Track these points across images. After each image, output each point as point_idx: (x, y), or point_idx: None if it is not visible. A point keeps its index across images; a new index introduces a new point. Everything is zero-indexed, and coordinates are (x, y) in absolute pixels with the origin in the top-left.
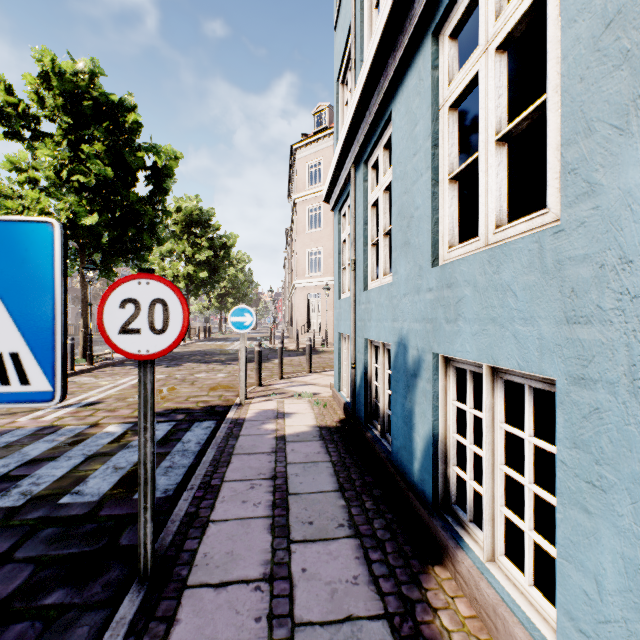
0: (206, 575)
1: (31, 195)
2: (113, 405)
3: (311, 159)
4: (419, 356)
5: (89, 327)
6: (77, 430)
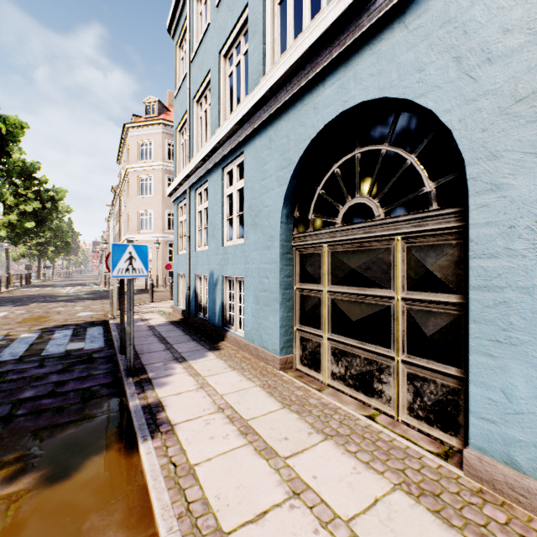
0: (144, 352)
1: None
2: (5, 327)
3: (143, 139)
4: (218, 277)
5: None
6: None
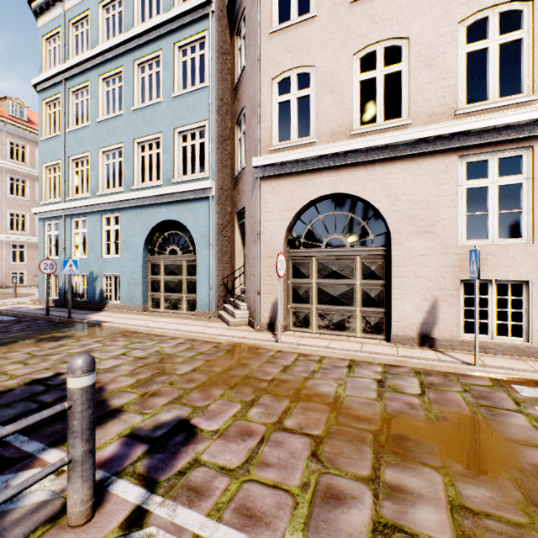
0: (59, 315)
1: None
2: None
3: None
4: (98, 275)
5: None
6: None
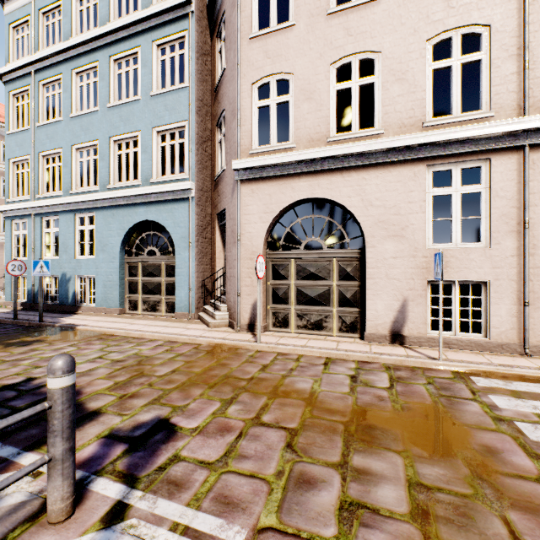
0: (29, 318)
1: None
2: None
3: None
4: (71, 276)
5: None
6: None
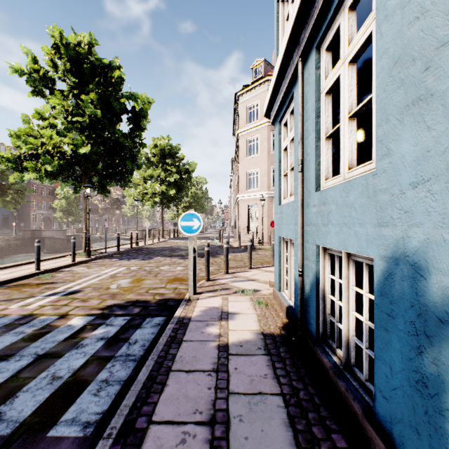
0: None
1: (46, 133)
2: (88, 295)
3: (250, 102)
4: None
5: (87, 229)
6: (47, 321)
